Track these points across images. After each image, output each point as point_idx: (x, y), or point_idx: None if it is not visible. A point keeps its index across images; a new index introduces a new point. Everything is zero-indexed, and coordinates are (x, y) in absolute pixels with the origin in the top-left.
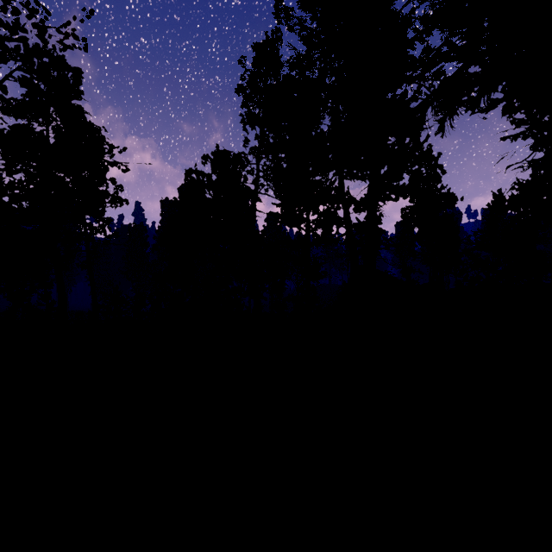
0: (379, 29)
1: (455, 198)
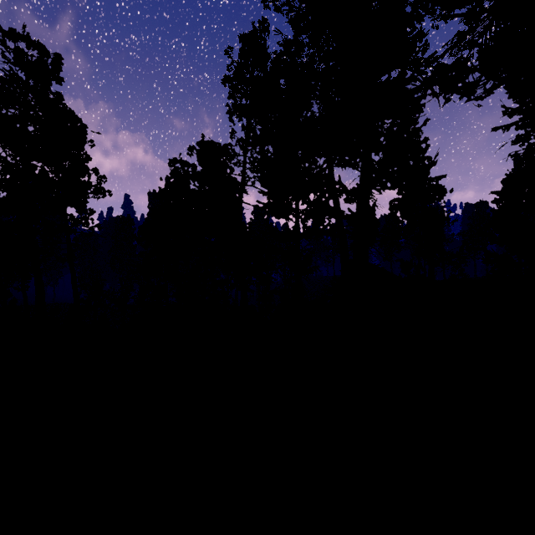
0: (373, 6)
1: (444, 190)
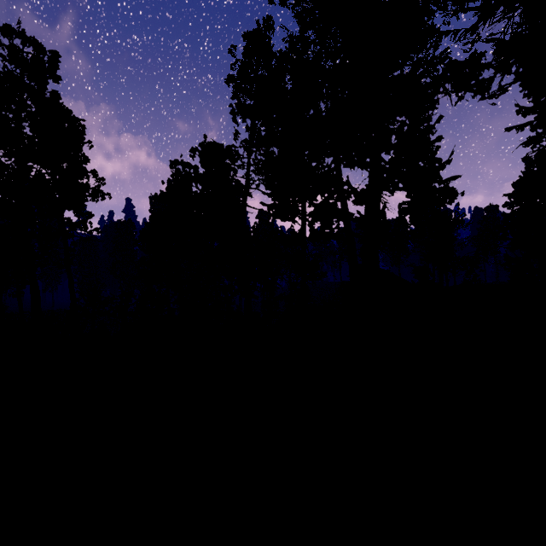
0: None
1: (455, 193)
